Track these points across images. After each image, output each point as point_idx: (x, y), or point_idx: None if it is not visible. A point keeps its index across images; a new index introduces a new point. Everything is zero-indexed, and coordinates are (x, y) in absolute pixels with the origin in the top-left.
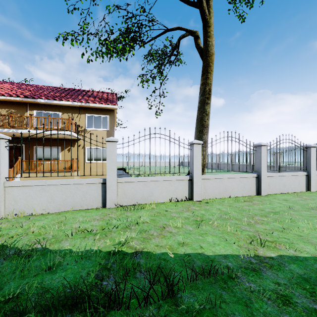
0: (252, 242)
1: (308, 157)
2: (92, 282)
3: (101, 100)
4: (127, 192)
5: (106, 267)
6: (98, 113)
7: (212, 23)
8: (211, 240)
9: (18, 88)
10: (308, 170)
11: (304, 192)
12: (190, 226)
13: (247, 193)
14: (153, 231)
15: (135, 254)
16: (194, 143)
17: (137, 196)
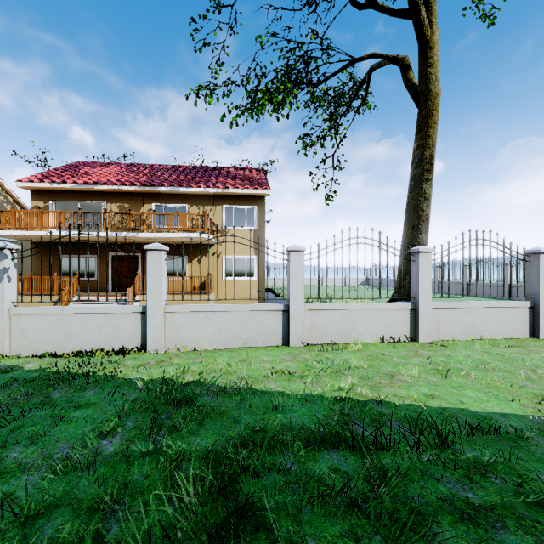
0: (542, 403)
1: None
2: (336, 425)
3: (245, 183)
4: (317, 325)
5: (342, 413)
6: (241, 202)
7: (436, 41)
8: (474, 396)
9: (129, 172)
10: None
11: None
12: (431, 375)
13: (513, 334)
14: (378, 379)
15: (371, 403)
16: (421, 252)
17: (331, 332)
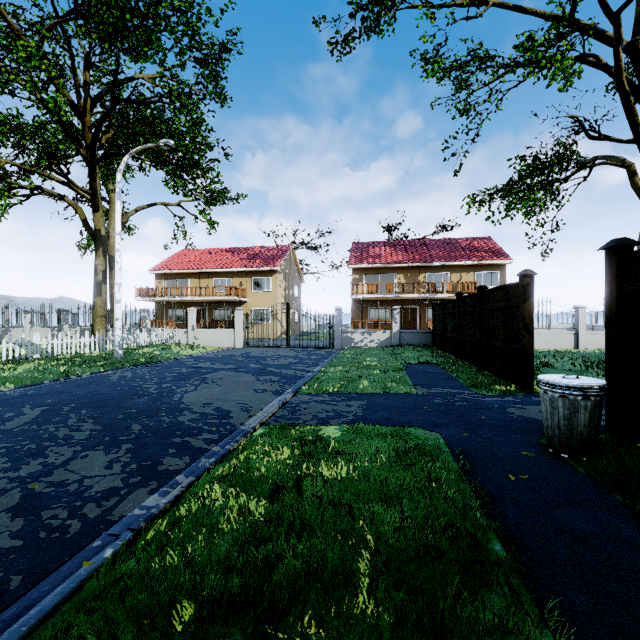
0: None
1: None
2: None
3: (491, 255)
4: (591, 340)
5: None
6: (488, 269)
7: None
8: None
9: (400, 251)
10: None
11: None
12: None
13: None
14: None
15: None
16: None
17: (598, 343)
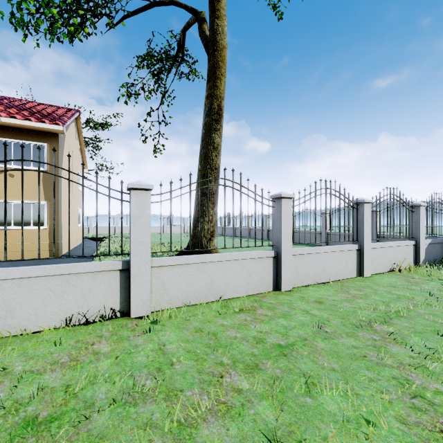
0: None
1: (361, 220)
2: None
3: (32, 115)
4: None
5: None
6: (25, 137)
7: None
8: None
9: None
10: (361, 241)
11: (354, 280)
12: None
13: (257, 288)
14: None
15: None
16: (133, 188)
17: None
